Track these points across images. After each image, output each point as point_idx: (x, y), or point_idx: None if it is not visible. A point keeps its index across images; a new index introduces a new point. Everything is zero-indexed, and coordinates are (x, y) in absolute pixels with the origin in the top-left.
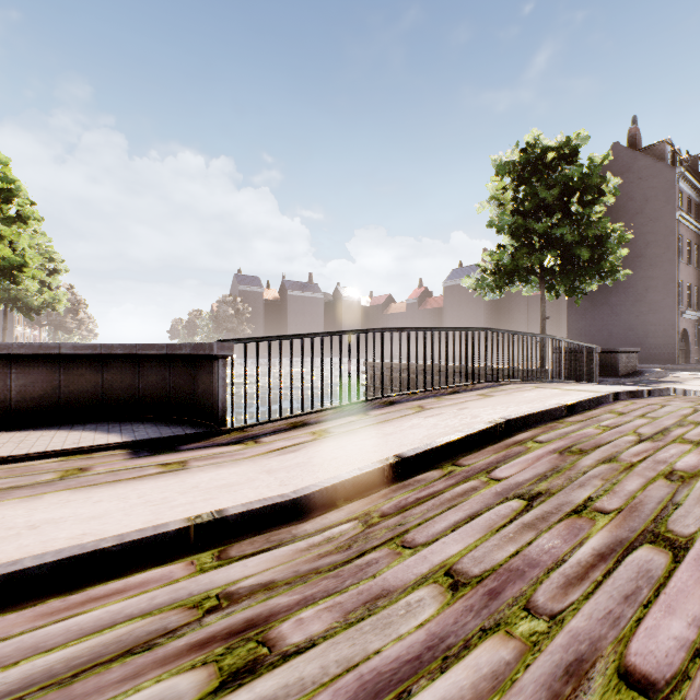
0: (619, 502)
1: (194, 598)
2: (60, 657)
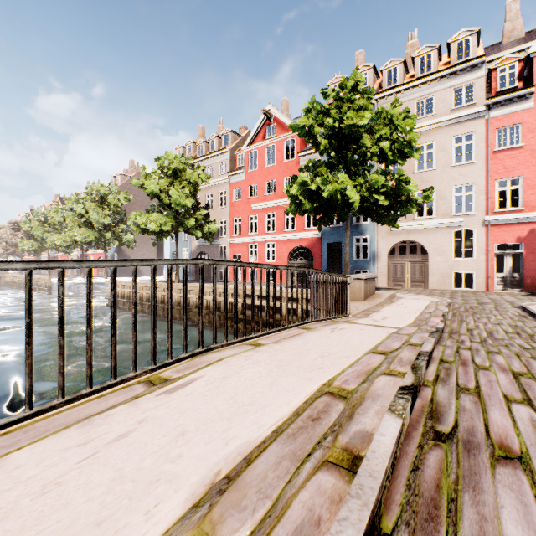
0: (498, 347)
1: (535, 334)
2: (527, 330)
